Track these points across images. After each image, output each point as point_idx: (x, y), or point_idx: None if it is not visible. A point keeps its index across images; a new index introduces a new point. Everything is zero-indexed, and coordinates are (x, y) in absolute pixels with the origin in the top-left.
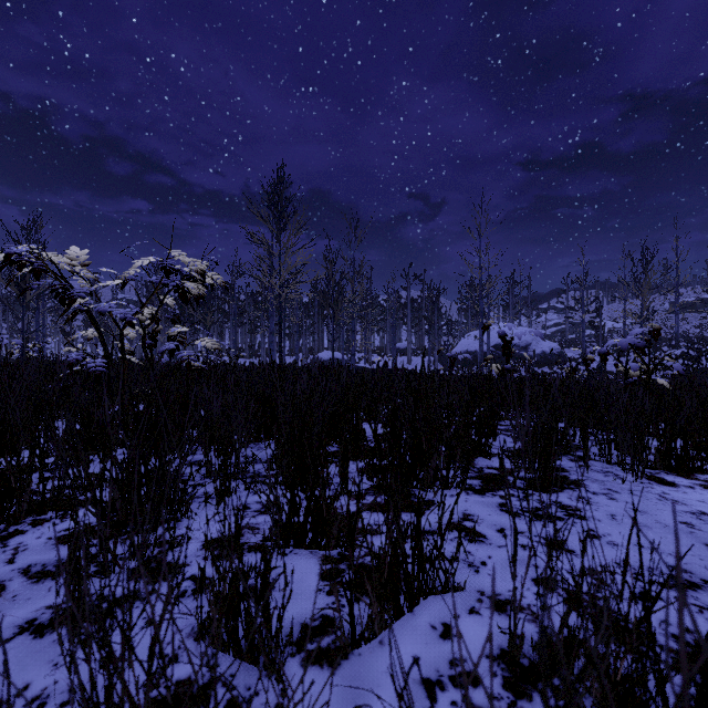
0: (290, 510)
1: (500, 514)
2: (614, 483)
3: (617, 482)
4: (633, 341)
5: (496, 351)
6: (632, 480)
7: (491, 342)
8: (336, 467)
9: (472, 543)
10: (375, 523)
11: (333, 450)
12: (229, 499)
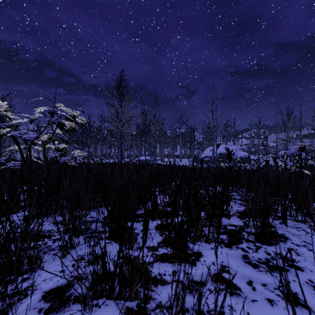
0: (103, 273)
1: (245, 266)
2: (306, 237)
3: (307, 236)
4: (294, 152)
5: (219, 156)
6: (314, 234)
7: (217, 152)
8: (142, 225)
9: (232, 296)
10: (164, 273)
11: (141, 213)
12: (73, 251)
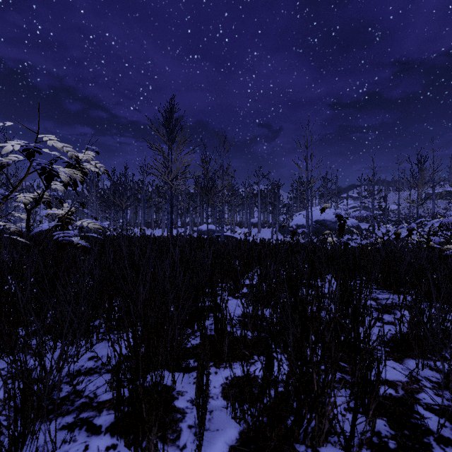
0: None
1: None
2: None
3: None
4: None
5: (316, 224)
6: None
7: (313, 218)
8: (194, 381)
9: None
10: None
11: (195, 344)
12: None
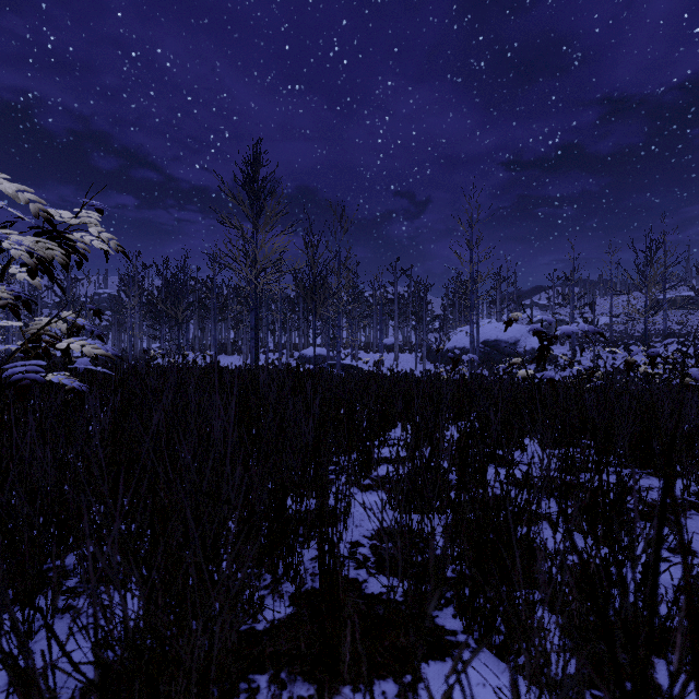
0: None
1: None
2: None
3: None
4: None
5: (484, 347)
6: None
7: (480, 338)
8: None
9: None
10: None
11: (276, 620)
12: None
